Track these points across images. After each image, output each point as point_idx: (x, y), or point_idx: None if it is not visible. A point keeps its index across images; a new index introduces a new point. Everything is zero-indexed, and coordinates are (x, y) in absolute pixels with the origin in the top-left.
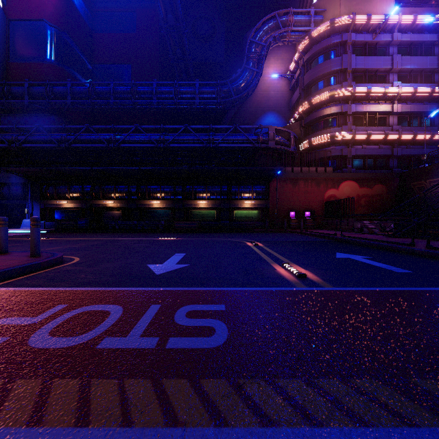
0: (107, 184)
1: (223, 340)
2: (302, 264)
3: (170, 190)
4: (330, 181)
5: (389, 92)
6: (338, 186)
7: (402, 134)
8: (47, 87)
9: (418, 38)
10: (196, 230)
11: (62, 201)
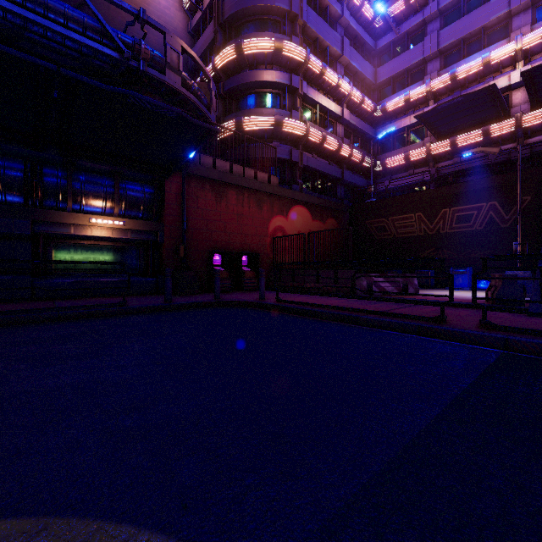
0: None
1: None
2: None
3: None
4: (276, 201)
5: (342, 86)
6: (287, 213)
7: (353, 151)
8: None
9: (362, 33)
10: None
11: None
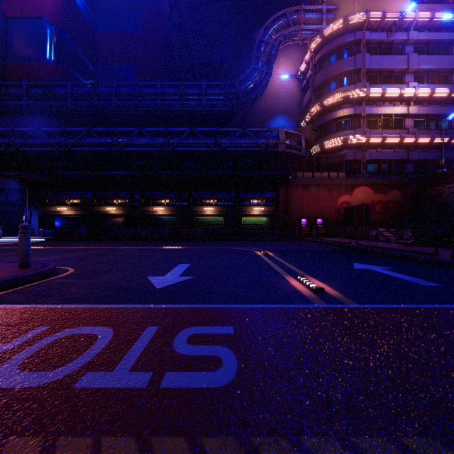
0: (109, 189)
1: (231, 376)
2: (318, 276)
3: (175, 196)
4: (343, 187)
5: (405, 93)
6: (351, 192)
7: (418, 137)
8: (46, 88)
9: (436, 36)
10: (202, 238)
11: (61, 207)
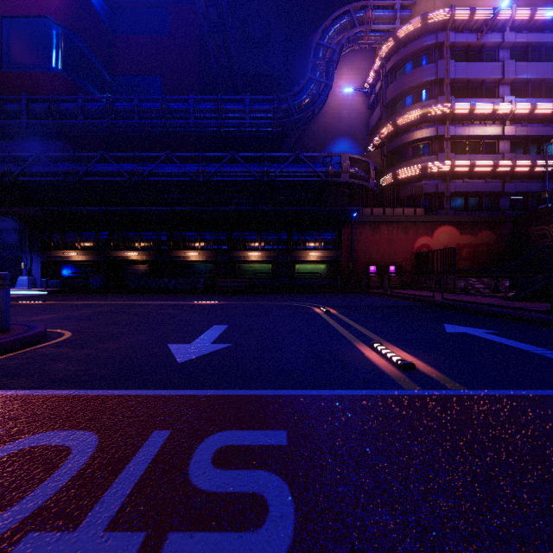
0: (129, 230)
1: (284, 544)
2: (401, 343)
3: (212, 238)
4: (421, 226)
5: (500, 109)
6: (432, 233)
7: (516, 164)
8: (51, 103)
9: (537, 38)
10: (246, 290)
11: (70, 252)
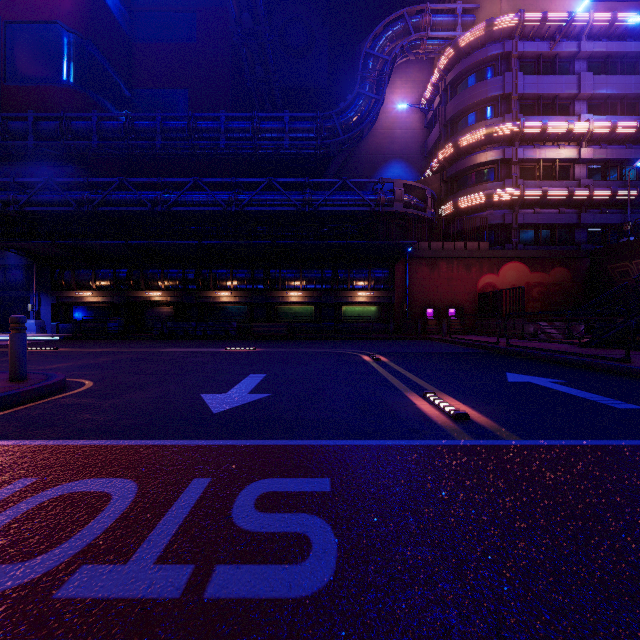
0: (152, 267)
1: (327, 574)
2: (457, 393)
3: (246, 276)
4: (486, 262)
5: (575, 129)
6: (498, 271)
7: (594, 191)
8: (62, 122)
9: (618, 47)
10: (285, 335)
11: (83, 292)
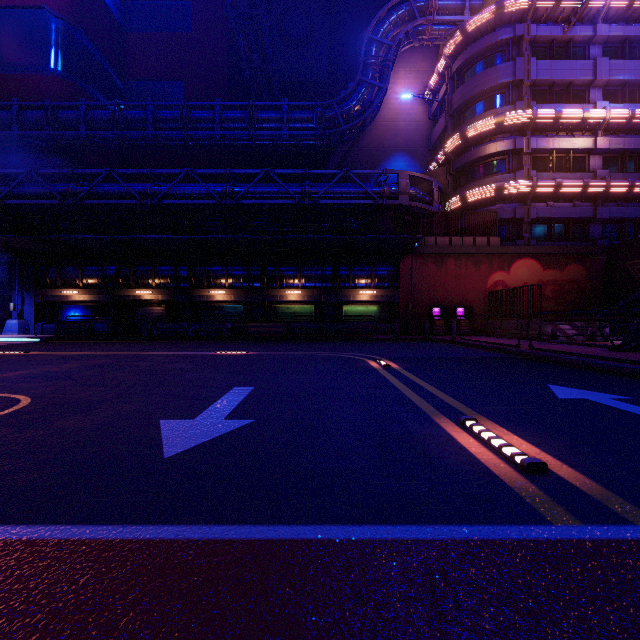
0: (142, 264)
1: None
2: (503, 419)
3: (242, 273)
4: (496, 259)
5: (591, 117)
6: (509, 268)
7: (611, 183)
8: (48, 111)
9: (636, 31)
10: (282, 337)
11: (69, 291)
